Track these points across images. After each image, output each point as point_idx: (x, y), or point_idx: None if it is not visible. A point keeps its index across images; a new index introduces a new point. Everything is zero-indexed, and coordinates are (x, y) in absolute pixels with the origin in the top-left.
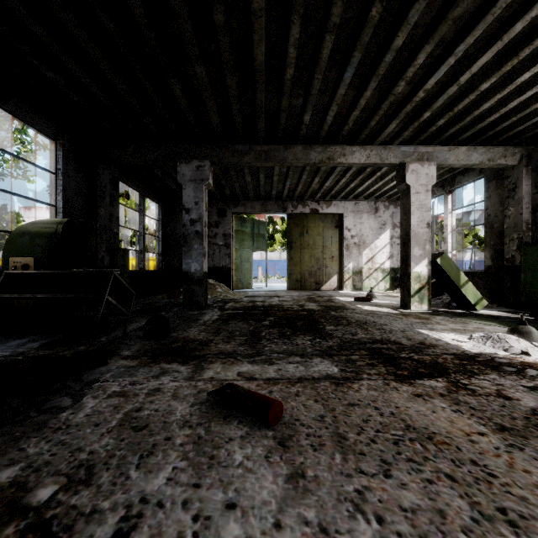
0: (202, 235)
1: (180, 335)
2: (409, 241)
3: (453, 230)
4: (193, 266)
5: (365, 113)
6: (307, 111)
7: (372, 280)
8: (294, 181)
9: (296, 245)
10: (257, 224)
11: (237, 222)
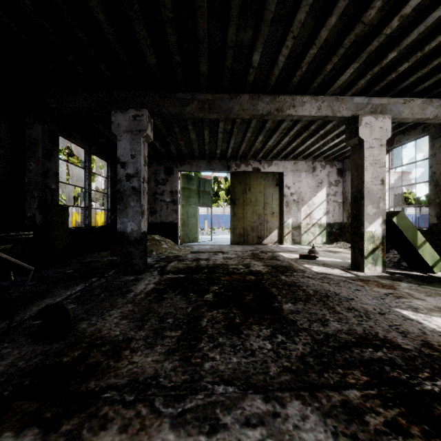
0: (139, 192)
1: (89, 328)
2: (362, 199)
3: (391, 188)
4: (130, 226)
5: (321, 54)
6: (257, 47)
7: (310, 234)
8: (238, 139)
9: (239, 202)
10: (203, 182)
11: (184, 180)
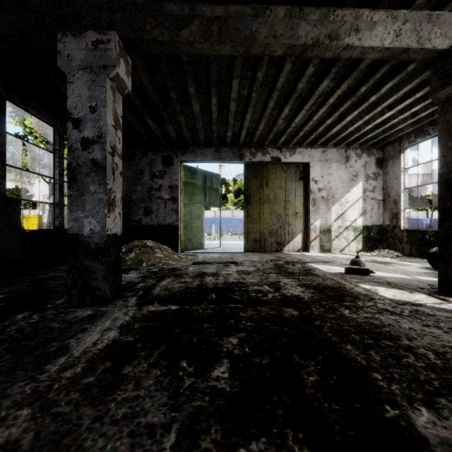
0: (103, 168)
1: None
2: None
3: None
4: (87, 225)
5: None
6: None
7: (343, 240)
8: (256, 115)
9: (254, 200)
10: (210, 177)
11: (186, 172)
